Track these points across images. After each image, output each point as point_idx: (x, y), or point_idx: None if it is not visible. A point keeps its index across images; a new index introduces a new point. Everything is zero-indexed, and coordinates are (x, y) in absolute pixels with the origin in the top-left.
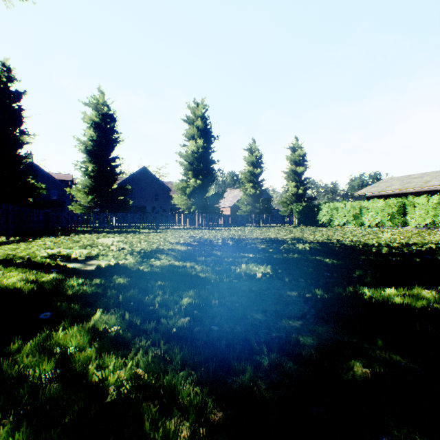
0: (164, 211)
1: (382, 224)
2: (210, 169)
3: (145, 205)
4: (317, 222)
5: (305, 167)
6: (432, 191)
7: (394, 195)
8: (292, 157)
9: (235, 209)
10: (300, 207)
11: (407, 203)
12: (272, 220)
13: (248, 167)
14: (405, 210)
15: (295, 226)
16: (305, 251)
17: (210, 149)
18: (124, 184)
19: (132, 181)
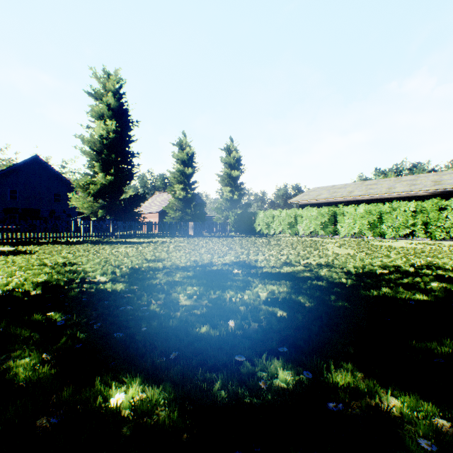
0: (69, 216)
1: (316, 233)
2: (127, 163)
3: (38, 207)
4: (253, 230)
5: (240, 171)
6: (355, 201)
7: (324, 204)
8: (227, 159)
9: (164, 215)
10: (235, 214)
11: (338, 212)
12: (206, 227)
13: (178, 165)
14: (337, 218)
15: (231, 235)
16: (286, 323)
17: (126, 136)
18: (1, 177)
19: (16, 173)
